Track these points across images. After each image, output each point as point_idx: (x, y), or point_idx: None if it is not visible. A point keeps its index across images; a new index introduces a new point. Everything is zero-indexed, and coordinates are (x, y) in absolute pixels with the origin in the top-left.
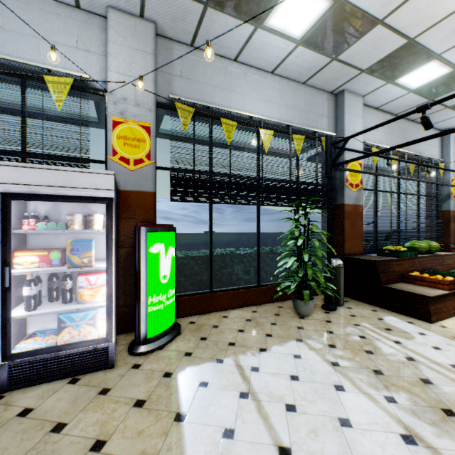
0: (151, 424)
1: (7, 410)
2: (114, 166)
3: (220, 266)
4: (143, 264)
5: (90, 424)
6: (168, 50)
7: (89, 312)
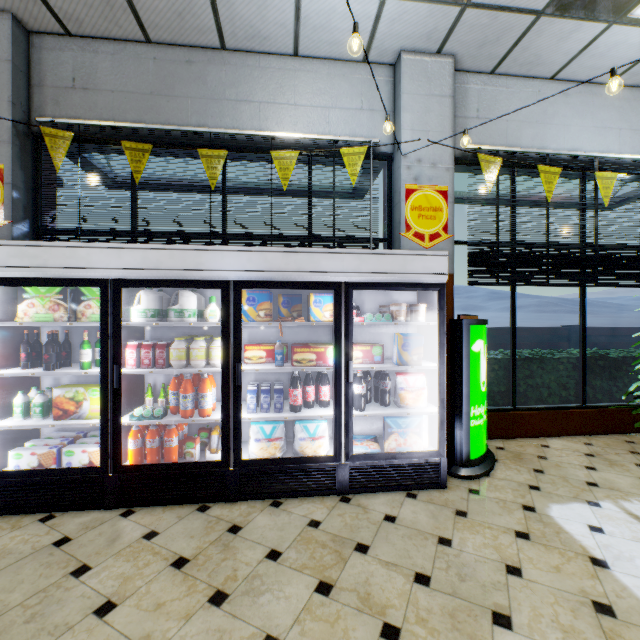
0: (562, 561)
1: (368, 513)
2: (407, 245)
3: (522, 375)
4: (466, 365)
5: (480, 546)
6: (460, 87)
7: (414, 418)
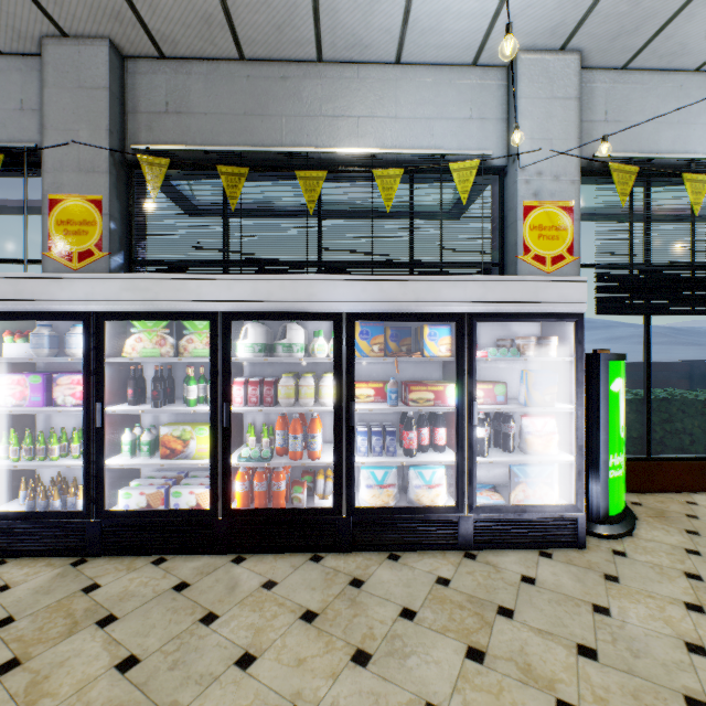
0: None
1: (500, 572)
2: (525, 269)
3: (658, 419)
4: (604, 407)
5: (645, 617)
6: (585, 87)
7: (545, 467)
